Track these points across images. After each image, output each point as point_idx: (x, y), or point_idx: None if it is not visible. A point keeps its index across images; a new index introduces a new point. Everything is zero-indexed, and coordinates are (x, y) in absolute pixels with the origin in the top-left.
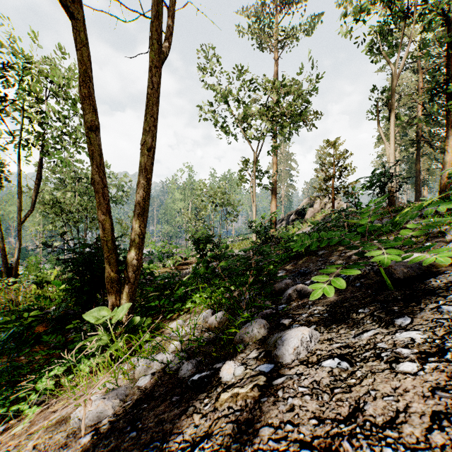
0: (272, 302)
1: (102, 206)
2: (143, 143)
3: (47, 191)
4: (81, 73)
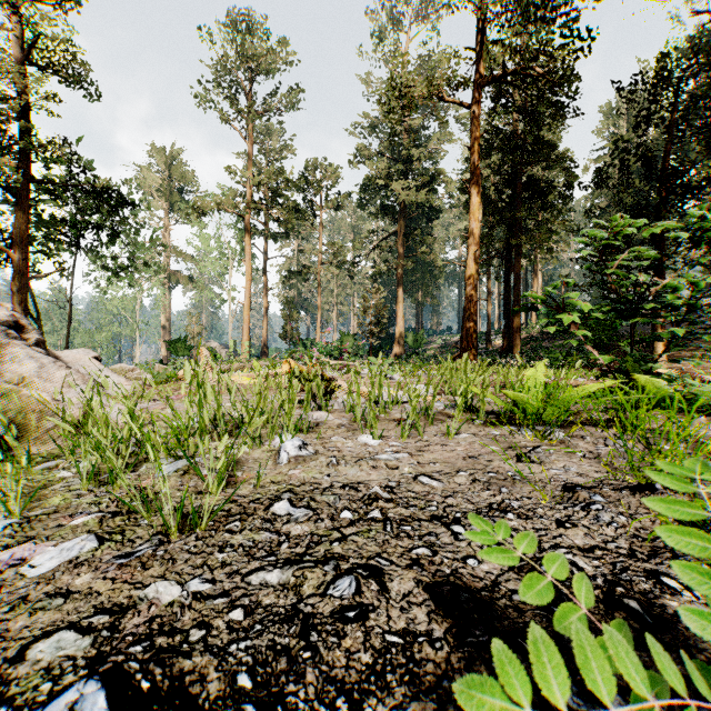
0: None
1: None
2: None
3: None
4: None
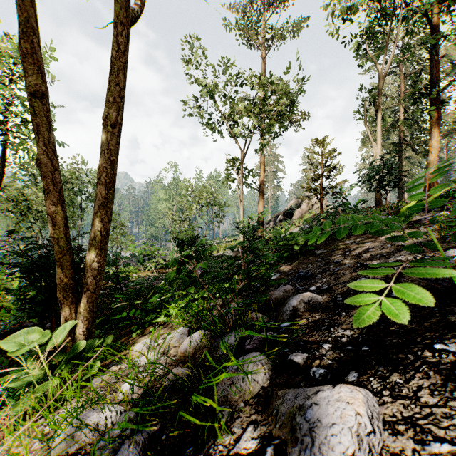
0: (269, 317)
1: (51, 195)
2: (105, 116)
3: (16, 189)
4: (22, 23)
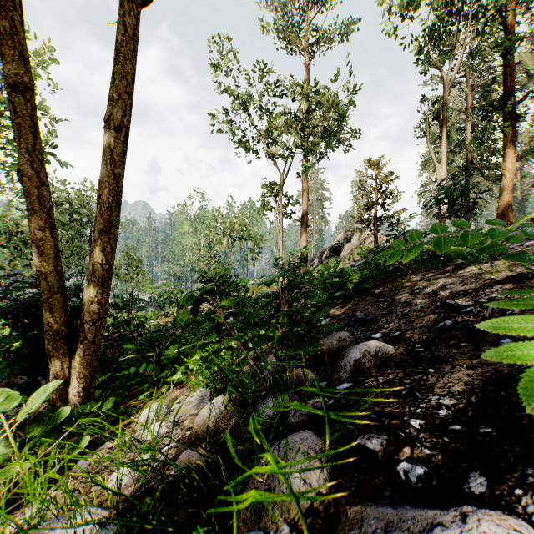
0: (320, 375)
1: (36, 216)
2: (107, 117)
3: (13, 220)
4: None
